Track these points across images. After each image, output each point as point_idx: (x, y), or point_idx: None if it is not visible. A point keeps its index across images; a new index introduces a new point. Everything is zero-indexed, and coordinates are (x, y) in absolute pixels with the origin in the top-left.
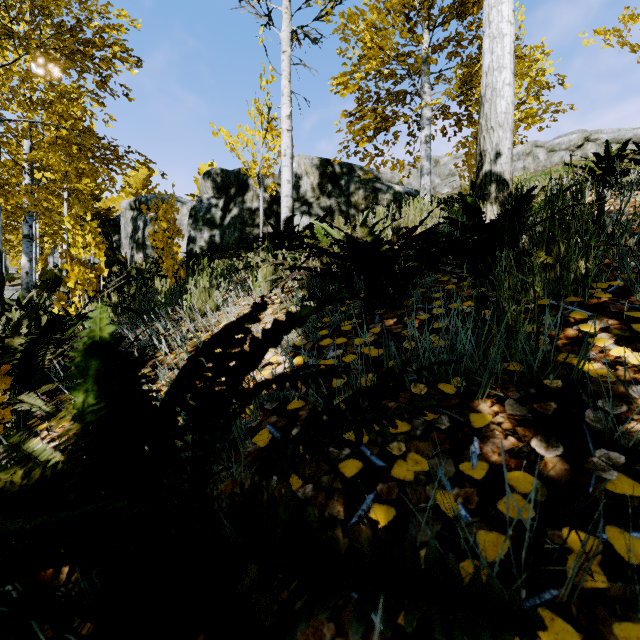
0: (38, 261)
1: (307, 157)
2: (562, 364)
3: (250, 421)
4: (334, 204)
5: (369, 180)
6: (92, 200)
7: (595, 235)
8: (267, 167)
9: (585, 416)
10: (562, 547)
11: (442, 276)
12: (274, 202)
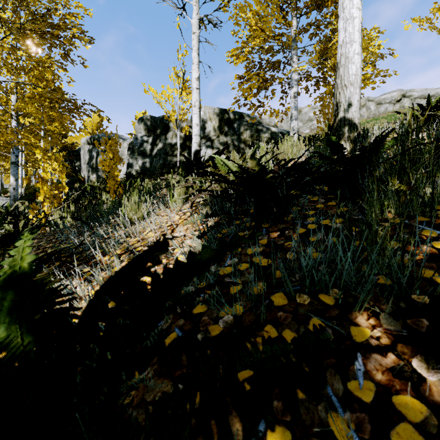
0: (23, 180)
1: (210, 108)
2: (428, 282)
3: (161, 327)
4: (229, 140)
5: (254, 124)
6: (61, 137)
7: (436, 167)
8: (182, 114)
9: None
10: None
11: (312, 197)
12: (187, 139)
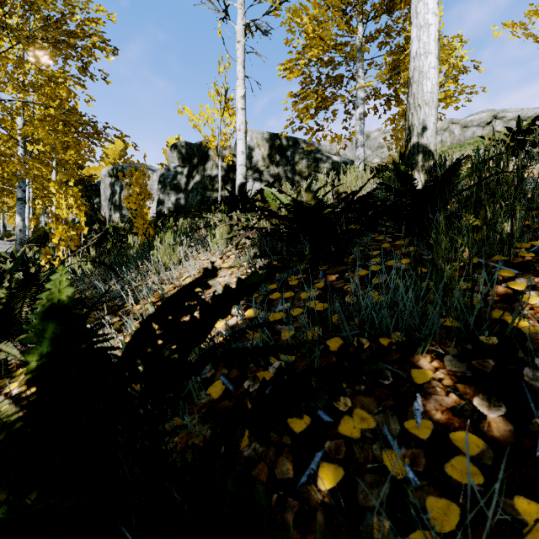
0: (31, 220)
1: (258, 132)
2: (497, 322)
3: (205, 373)
4: (281, 172)
5: (311, 151)
6: (77, 168)
7: (518, 199)
8: (224, 140)
9: (523, 374)
10: (526, 533)
11: (378, 235)
12: (230, 170)
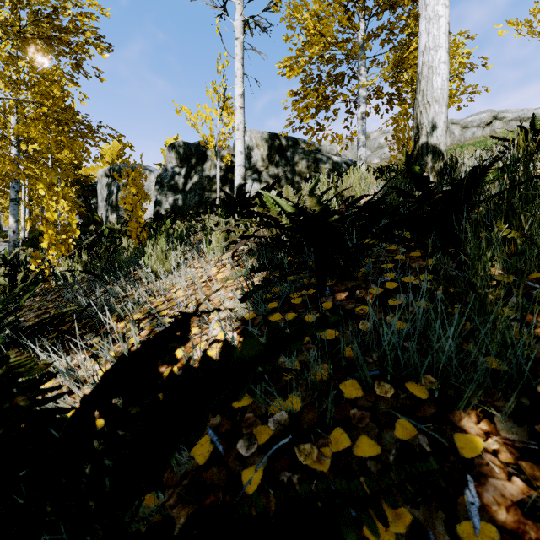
0: (27, 221)
1: (258, 132)
2: None
3: None
4: (281, 172)
5: (311, 152)
6: (73, 168)
7: None
8: (223, 140)
9: None
10: None
11: (389, 245)
12: (229, 170)
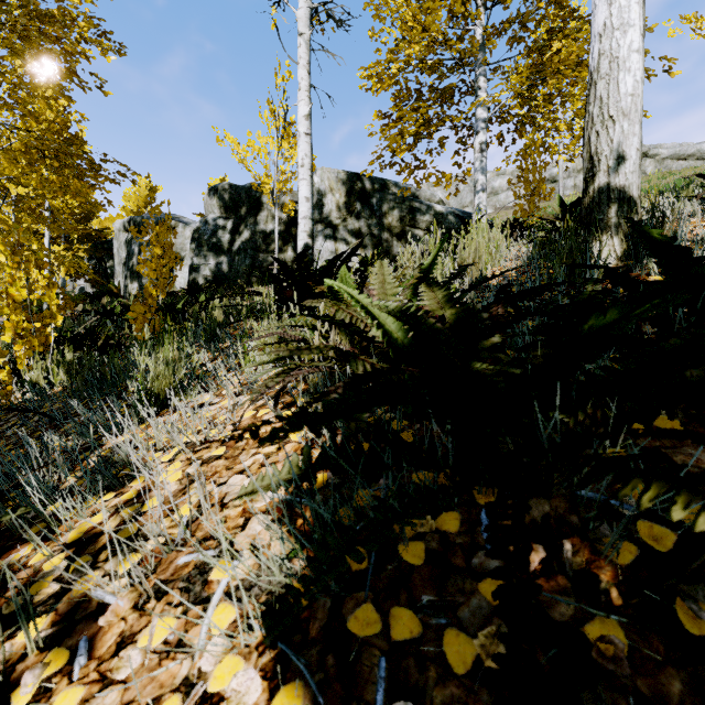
0: None
1: (332, 170)
2: None
3: None
4: (364, 227)
5: (405, 198)
6: (82, 219)
7: None
8: (283, 182)
9: None
10: None
11: None
12: (292, 224)
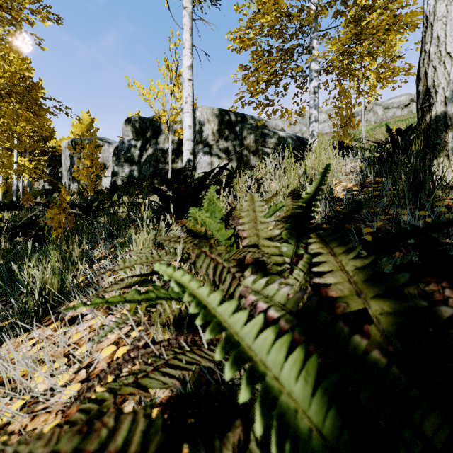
0: None
1: (208, 108)
2: None
3: None
4: (230, 146)
5: (258, 127)
6: (42, 140)
7: None
8: (175, 115)
9: None
10: None
11: None
12: (182, 144)
